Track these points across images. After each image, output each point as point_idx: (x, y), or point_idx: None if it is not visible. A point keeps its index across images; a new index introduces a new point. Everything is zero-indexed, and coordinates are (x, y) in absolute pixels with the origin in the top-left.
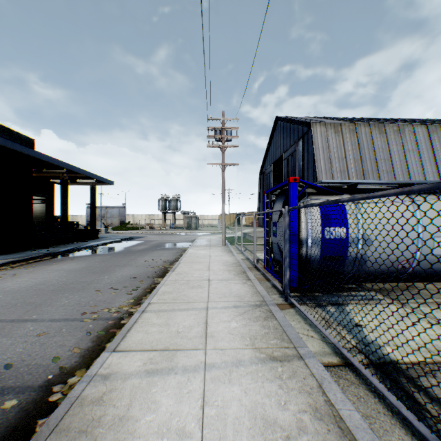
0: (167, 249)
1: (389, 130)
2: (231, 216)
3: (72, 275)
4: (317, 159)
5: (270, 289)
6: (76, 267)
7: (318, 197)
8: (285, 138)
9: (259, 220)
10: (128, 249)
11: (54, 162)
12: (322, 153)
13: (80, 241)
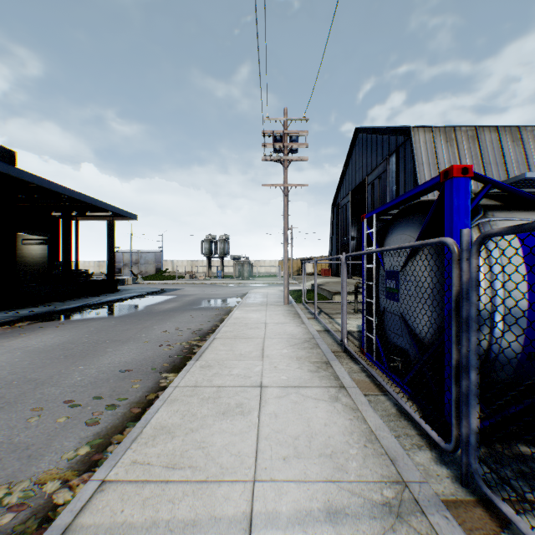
0: (205, 308)
1: (527, 136)
2: (294, 261)
3: (28, 361)
4: (420, 179)
5: (398, 422)
6: (48, 343)
7: (509, 214)
8: (369, 155)
9: (331, 267)
10: (149, 309)
11: (43, 184)
12: (428, 170)
13: (89, 296)
